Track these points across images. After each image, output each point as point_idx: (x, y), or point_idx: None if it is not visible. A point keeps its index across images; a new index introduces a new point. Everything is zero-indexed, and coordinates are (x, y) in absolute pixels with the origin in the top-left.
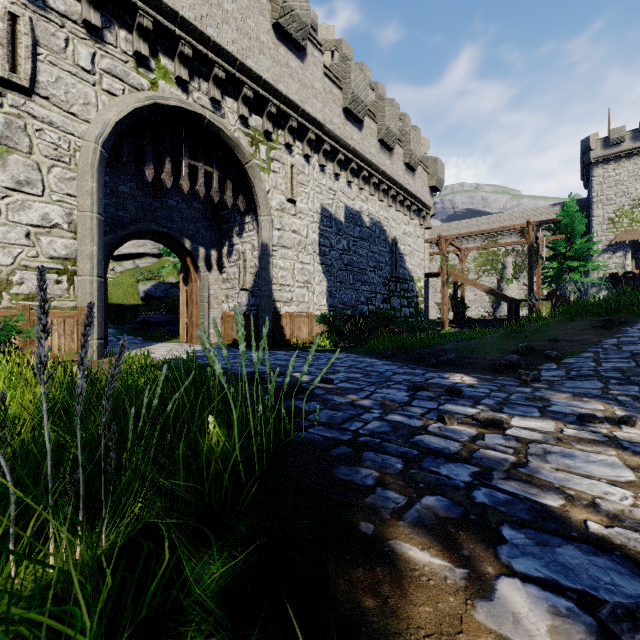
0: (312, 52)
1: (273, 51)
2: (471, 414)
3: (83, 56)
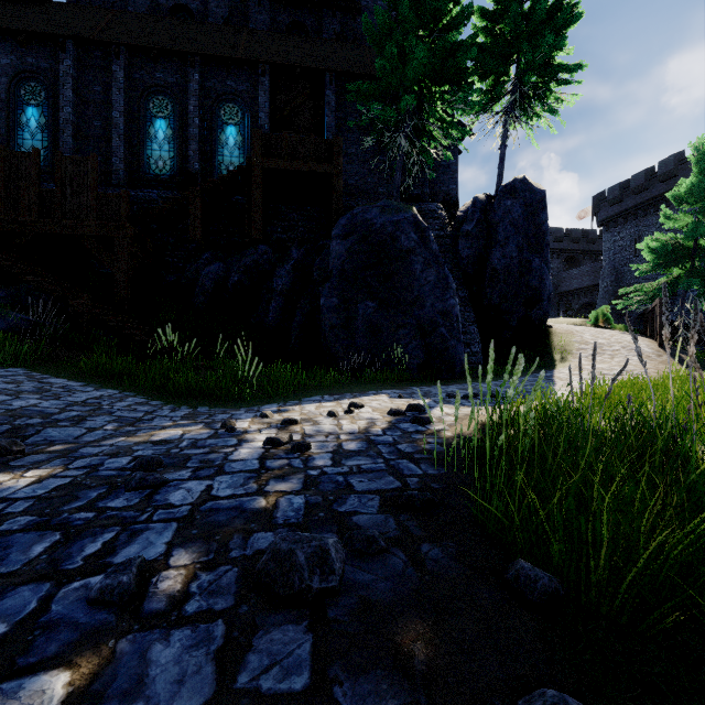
0: None
1: None
2: (262, 449)
3: None
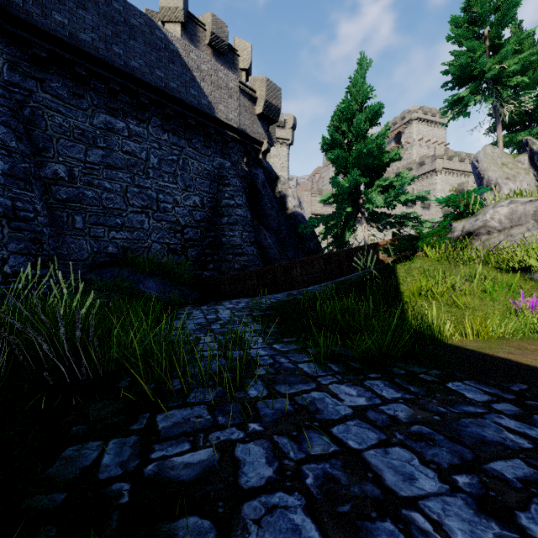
0: (431, 205)
1: (421, 213)
2: None
3: (390, 233)
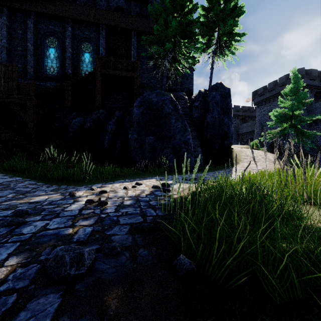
0: None
1: None
2: (83, 204)
3: None
